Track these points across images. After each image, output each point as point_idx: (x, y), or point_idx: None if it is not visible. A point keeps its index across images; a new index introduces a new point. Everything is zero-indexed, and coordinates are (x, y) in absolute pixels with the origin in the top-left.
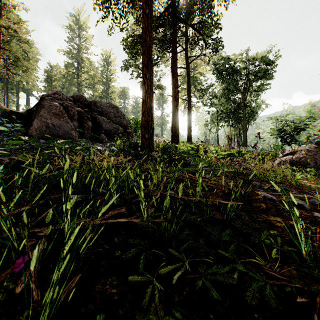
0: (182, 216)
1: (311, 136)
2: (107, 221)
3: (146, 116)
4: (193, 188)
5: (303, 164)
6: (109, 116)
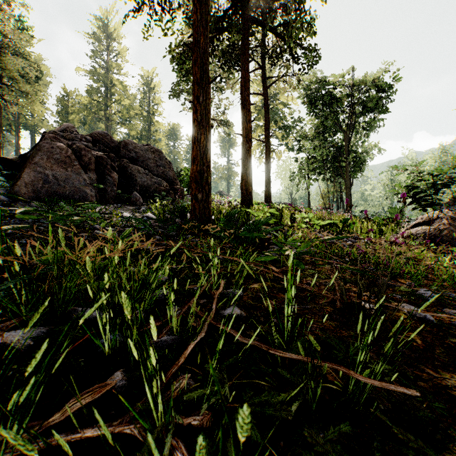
0: (255, 400)
1: None
2: (49, 440)
3: (199, 164)
4: (277, 296)
5: (446, 240)
6: (147, 165)
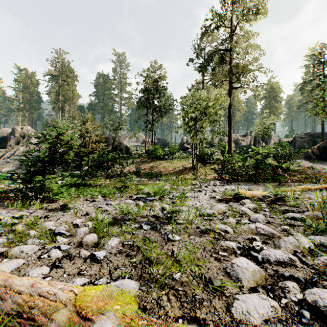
0: None
1: None
2: None
3: None
4: None
5: None
6: None
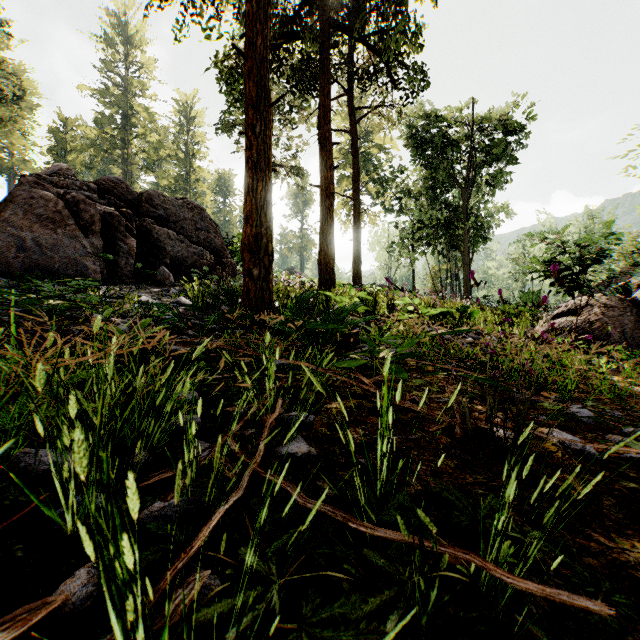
0: (323, 614)
1: (617, 276)
2: None
3: (255, 225)
4: (366, 421)
5: (599, 336)
6: (182, 228)
